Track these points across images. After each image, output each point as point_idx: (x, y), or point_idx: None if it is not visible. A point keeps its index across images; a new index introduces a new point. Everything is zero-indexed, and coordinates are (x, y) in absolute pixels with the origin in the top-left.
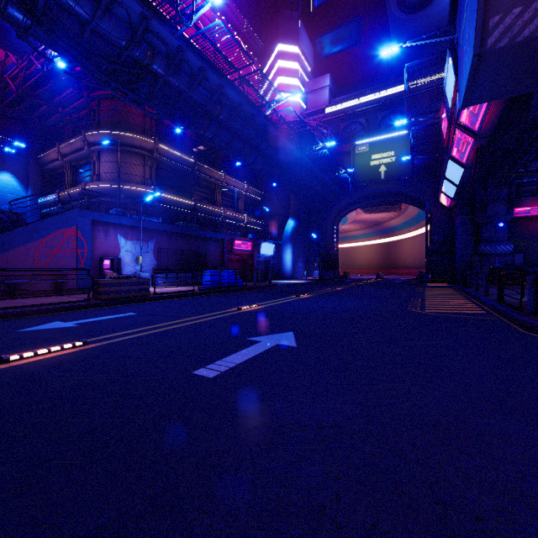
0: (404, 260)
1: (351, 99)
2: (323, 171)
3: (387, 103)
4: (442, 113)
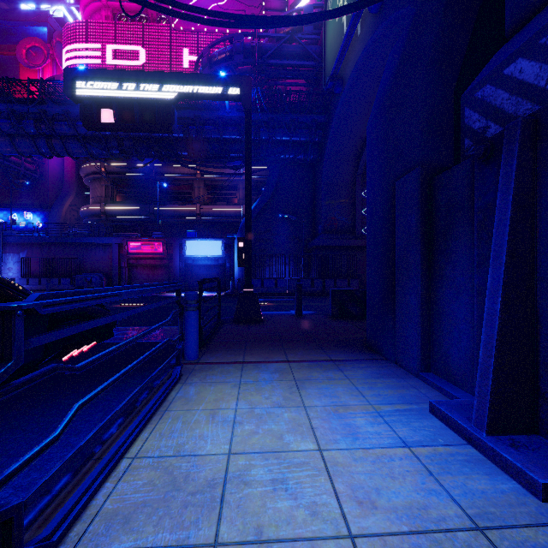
0: None
1: None
2: (205, 108)
3: None
4: None
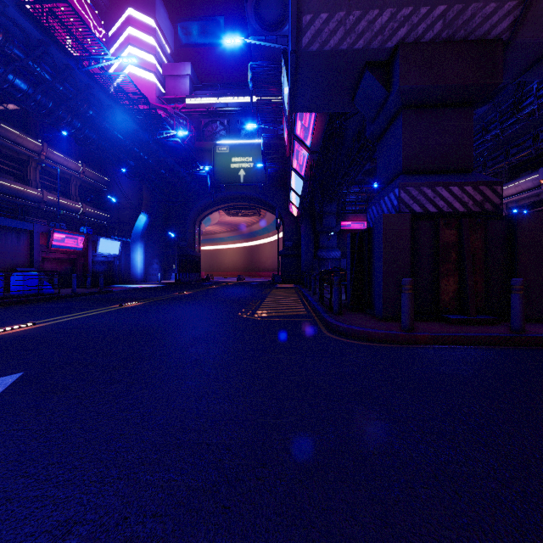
0: (265, 263)
1: (213, 96)
2: (179, 164)
3: (247, 110)
4: (284, 123)
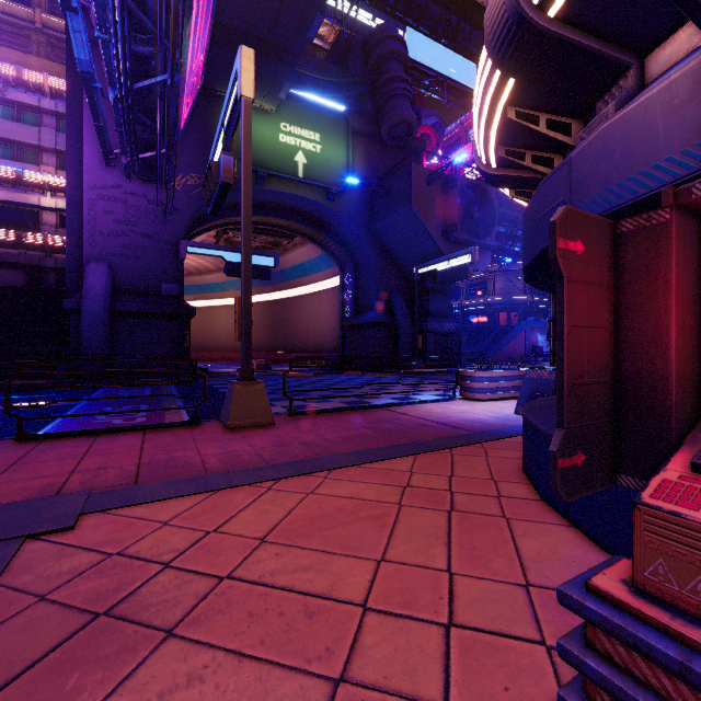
0: None
1: None
2: None
3: None
4: None
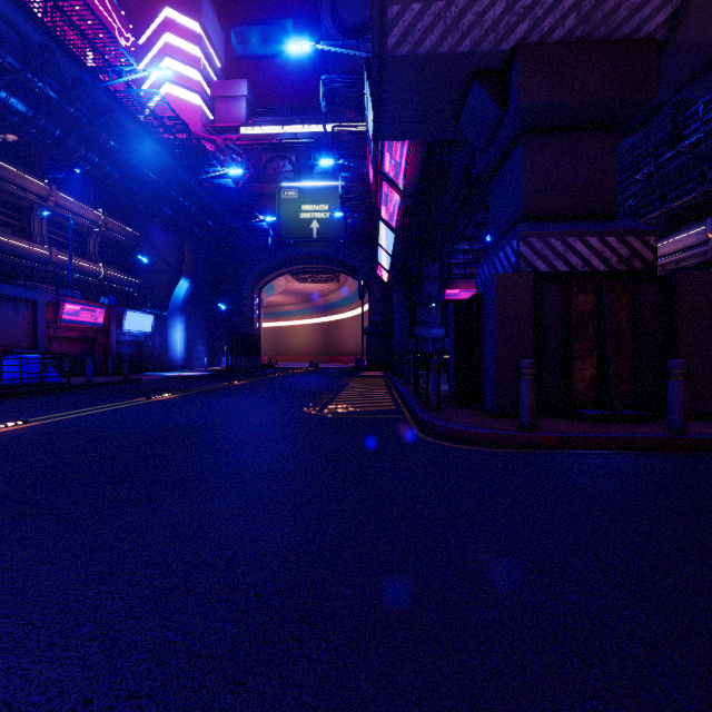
0: (346, 344)
1: (277, 124)
2: (231, 213)
3: (322, 143)
4: (369, 157)
